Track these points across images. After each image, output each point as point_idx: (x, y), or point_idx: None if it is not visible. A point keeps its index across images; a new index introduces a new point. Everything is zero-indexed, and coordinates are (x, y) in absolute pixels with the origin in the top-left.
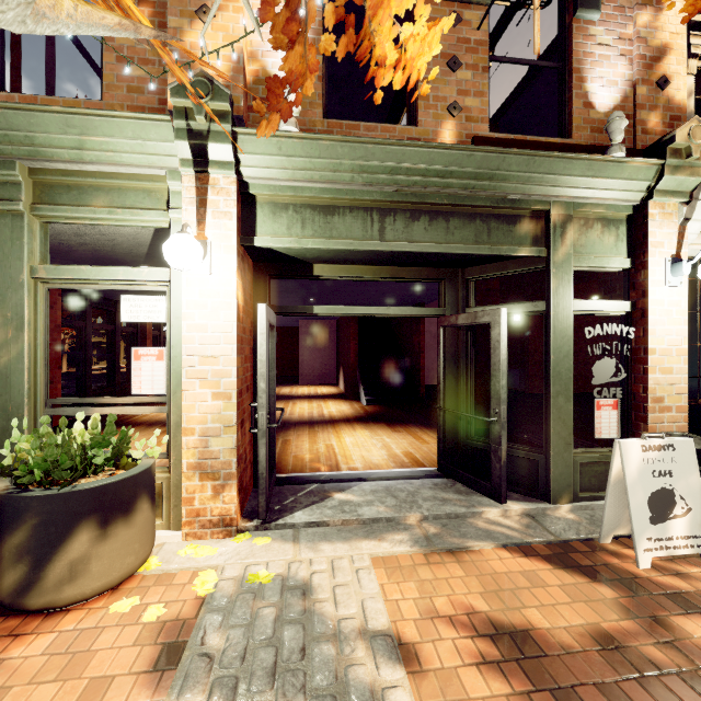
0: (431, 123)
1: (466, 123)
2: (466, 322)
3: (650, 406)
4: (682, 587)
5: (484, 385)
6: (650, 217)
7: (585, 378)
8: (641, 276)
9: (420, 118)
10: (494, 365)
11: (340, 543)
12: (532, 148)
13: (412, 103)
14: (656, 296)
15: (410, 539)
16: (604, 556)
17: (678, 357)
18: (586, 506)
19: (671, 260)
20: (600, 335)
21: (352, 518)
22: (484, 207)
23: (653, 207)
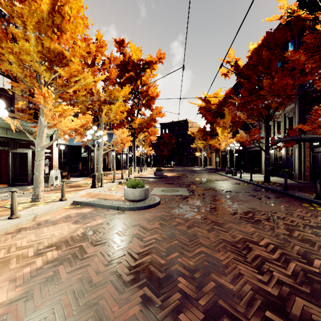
0: (18, 114)
1: (24, 115)
2: (20, 152)
3: (53, 167)
4: (59, 186)
5: (4, 168)
6: (53, 137)
7: (24, 169)
8: (52, 146)
9: (15, 112)
10: (29, 160)
11: (4, 194)
12: (36, 122)
13: (13, 108)
14: (54, 149)
15: (18, 191)
16: (49, 187)
17: (57, 159)
18: (44, 184)
19: (56, 144)
20: (45, 155)
21: (2, 191)
22: (27, 131)
23: (54, 135)
